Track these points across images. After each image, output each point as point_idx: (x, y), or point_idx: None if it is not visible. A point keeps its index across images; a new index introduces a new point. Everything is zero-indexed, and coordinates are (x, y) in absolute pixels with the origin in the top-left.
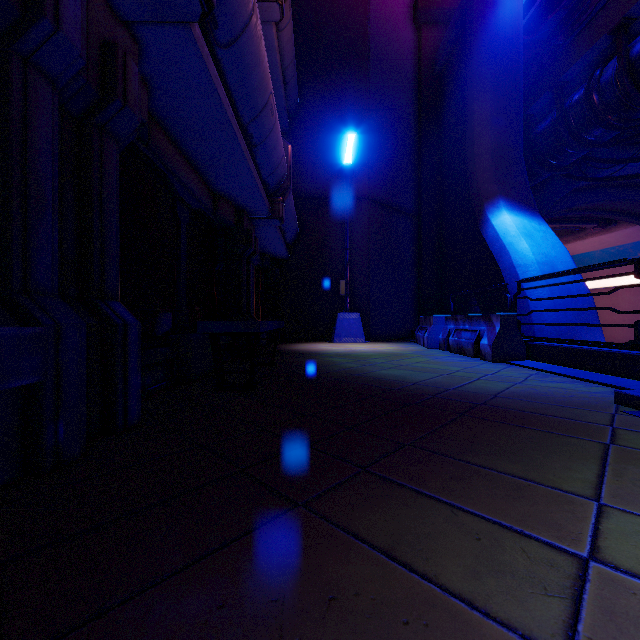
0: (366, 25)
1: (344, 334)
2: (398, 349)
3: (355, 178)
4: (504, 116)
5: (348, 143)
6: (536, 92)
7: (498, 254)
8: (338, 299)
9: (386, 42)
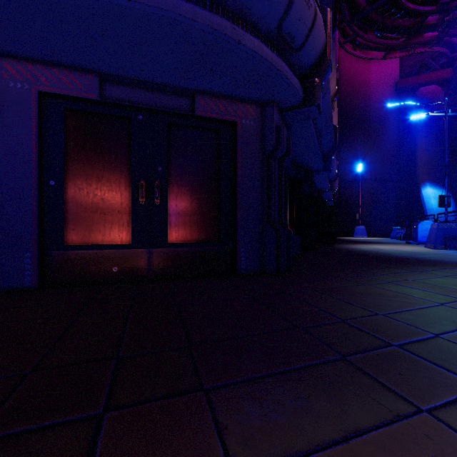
0: (369, 109)
1: (358, 234)
2: (378, 239)
3: (363, 171)
4: (432, 146)
5: (359, 166)
6: (453, 130)
7: (423, 204)
8: (355, 220)
9: (379, 110)
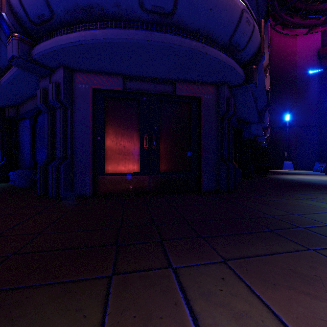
0: (295, 72)
1: (286, 168)
2: (302, 171)
3: (290, 120)
4: None
5: (287, 116)
6: None
7: None
8: (284, 157)
9: (304, 73)
